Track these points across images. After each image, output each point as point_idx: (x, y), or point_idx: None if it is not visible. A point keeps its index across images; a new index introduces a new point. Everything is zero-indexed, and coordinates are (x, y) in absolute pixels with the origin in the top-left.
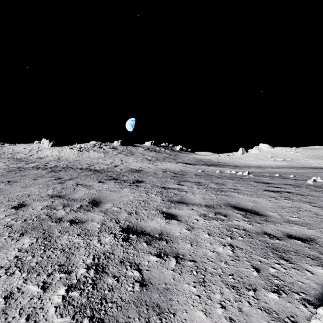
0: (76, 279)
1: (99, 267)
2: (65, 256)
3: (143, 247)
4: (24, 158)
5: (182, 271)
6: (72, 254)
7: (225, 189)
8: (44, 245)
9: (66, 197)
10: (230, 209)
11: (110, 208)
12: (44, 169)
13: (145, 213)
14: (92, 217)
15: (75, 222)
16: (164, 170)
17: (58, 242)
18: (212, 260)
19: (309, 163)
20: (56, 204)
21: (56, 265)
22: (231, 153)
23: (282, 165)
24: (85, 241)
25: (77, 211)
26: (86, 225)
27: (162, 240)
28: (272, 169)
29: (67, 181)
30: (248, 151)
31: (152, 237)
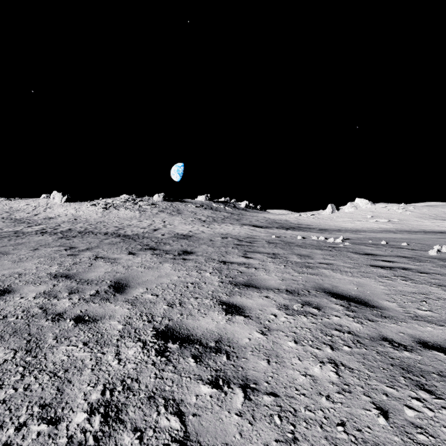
0: (66, 436)
1: (111, 408)
2: (55, 385)
3: (188, 366)
4: (26, 218)
5: (256, 416)
6: (68, 381)
7: (313, 263)
8: (25, 363)
9: (76, 278)
10: (324, 296)
11: (141, 295)
12: (52, 234)
13: (195, 303)
14: (111, 312)
15: (83, 320)
16: (223, 236)
17: (49, 358)
18: (305, 393)
19: (424, 225)
20: (59, 288)
21: (37, 406)
22: (316, 212)
23: (387, 229)
24: (94, 357)
25: (89, 301)
26: (99, 325)
27: (221, 353)
28: (374, 234)
29: (83, 253)
30: (339, 208)
31: (205, 347)
